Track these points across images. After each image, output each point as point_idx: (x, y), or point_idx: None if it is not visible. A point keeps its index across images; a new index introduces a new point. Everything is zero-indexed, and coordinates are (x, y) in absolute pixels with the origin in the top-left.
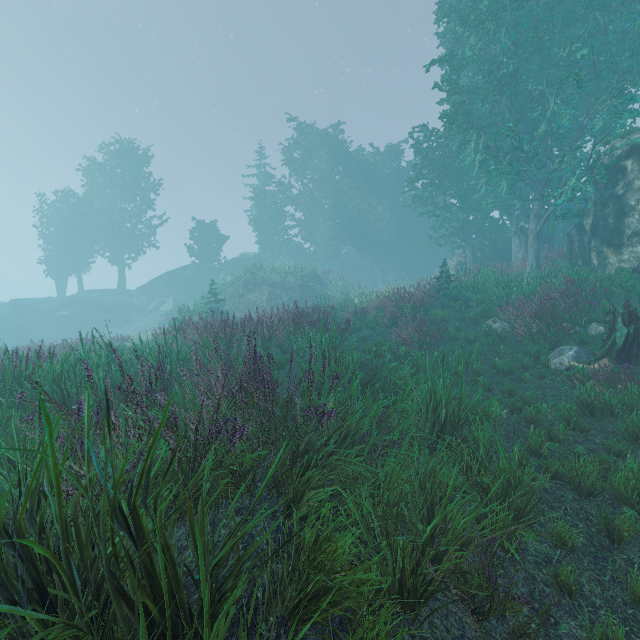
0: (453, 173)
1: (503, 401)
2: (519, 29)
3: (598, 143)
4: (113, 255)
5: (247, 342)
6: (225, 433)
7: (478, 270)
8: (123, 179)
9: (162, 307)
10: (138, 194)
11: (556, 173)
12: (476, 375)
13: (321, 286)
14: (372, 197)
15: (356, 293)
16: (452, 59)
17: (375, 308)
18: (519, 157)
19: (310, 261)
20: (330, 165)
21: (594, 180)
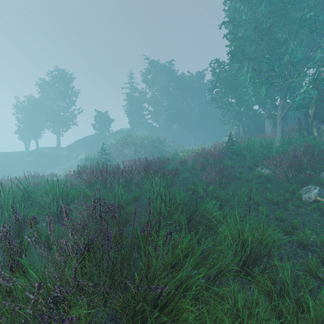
0: (233, 85)
1: (277, 224)
2: (273, 2)
3: (319, 66)
4: (54, 129)
5: (93, 207)
6: (53, 321)
7: (248, 138)
8: (59, 89)
9: (79, 156)
10: (67, 97)
11: (293, 83)
12: (256, 204)
13: (162, 145)
14: (189, 99)
15: (180, 149)
16: (234, 21)
17: (191, 159)
18: (272, 74)
19: (156, 132)
20: (167, 82)
21: (317, 87)
